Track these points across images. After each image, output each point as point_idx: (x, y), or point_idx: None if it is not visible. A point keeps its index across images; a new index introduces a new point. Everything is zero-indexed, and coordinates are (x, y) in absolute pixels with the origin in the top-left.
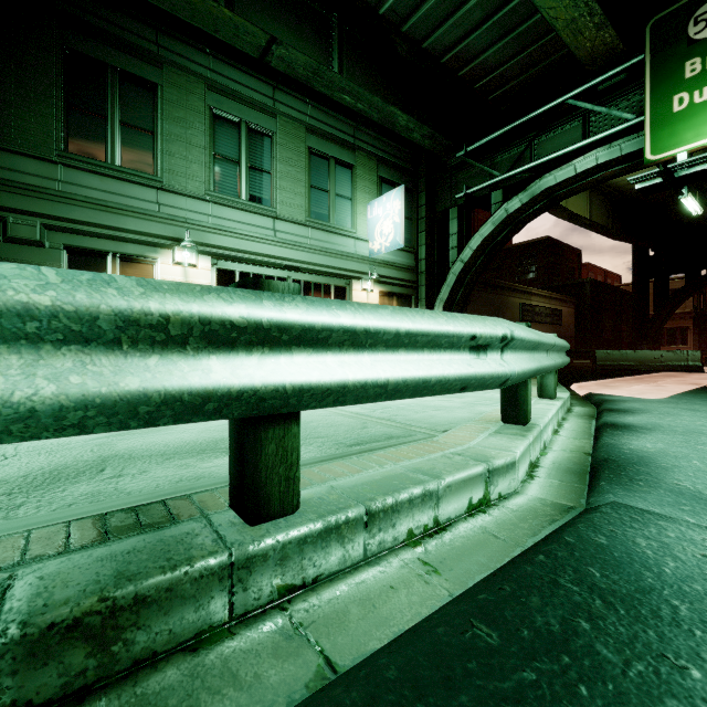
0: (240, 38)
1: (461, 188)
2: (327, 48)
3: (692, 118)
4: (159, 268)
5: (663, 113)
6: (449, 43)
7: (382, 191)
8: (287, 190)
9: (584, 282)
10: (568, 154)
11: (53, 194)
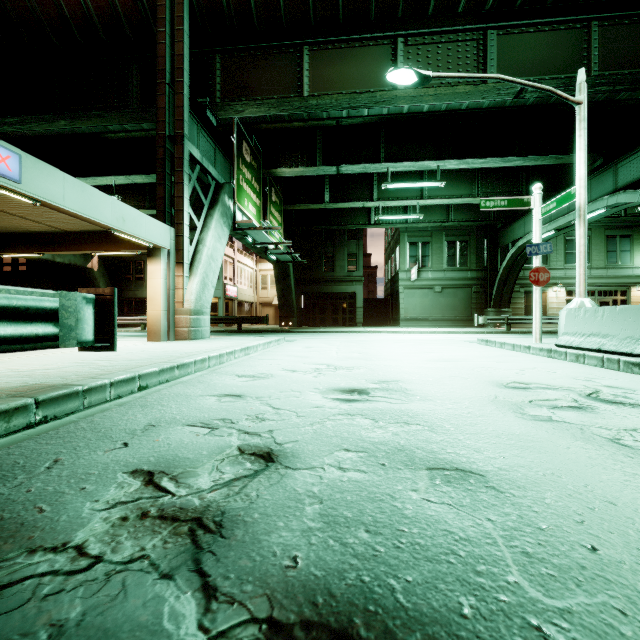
0: None
1: None
2: None
3: None
4: (548, 294)
5: None
6: None
7: None
8: (595, 256)
9: None
10: None
11: (522, 278)
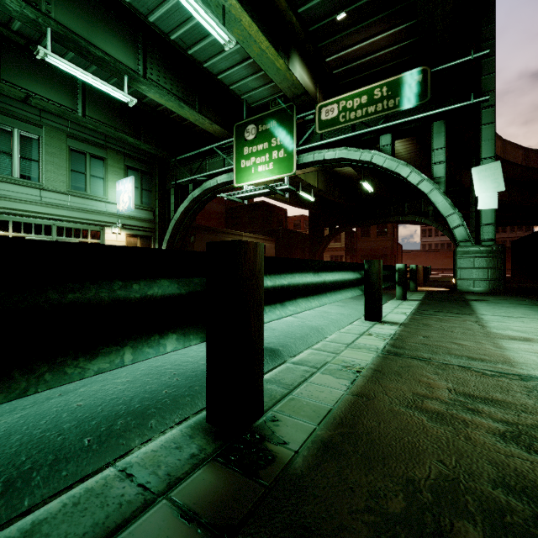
0: (5, 91)
1: (178, 177)
2: (74, 98)
3: (246, 172)
4: None
5: (238, 167)
6: (158, 103)
7: (128, 174)
8: (52, 172)
9: (280, 229)
10: (214, 173)
11: None
